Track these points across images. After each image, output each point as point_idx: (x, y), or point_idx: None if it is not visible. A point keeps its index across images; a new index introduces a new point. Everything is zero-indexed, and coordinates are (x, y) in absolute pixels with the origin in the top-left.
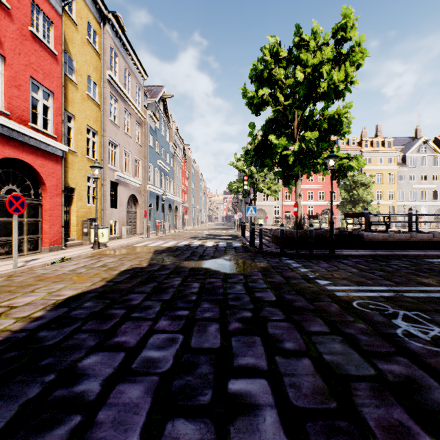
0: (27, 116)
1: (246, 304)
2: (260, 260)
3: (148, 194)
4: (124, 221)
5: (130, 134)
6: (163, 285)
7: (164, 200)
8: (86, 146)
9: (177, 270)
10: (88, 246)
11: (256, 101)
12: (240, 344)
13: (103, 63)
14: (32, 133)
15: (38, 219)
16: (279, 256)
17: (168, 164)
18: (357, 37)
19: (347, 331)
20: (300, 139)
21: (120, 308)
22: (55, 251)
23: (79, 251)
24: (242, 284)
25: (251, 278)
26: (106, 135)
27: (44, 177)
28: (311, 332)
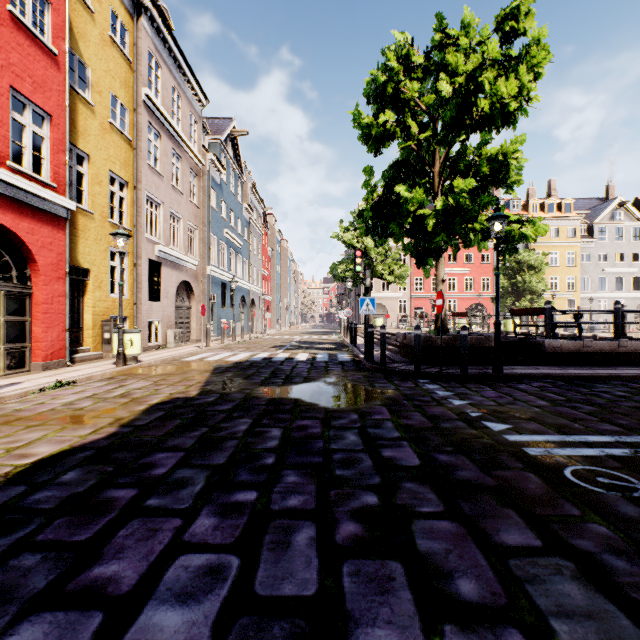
0: (3, 150)
1: (367, 474)
2: (383, 385)
3: (208, 280)
4: (170, 322)
5: (181, 188)
6: (218, 433)
7: (234, 289)
8: (110, 204)
9: (246, 403)
10: (110, 361)
11: (375, 131)
12: (362, 583)
13: (137, 76)
14: (12, 177)
15: (24, 318)
16: (413, 378)
17: (241, 236)
18: (535, 30)
19: (579, 545)
20: (444, 192)
21: (128, 485)
22: (53, 370)
23: (92, 369)
24: (356, 430)
25: (371, 419)
26: (141, 188)
27: (34, 249)
28: (506, 548)
